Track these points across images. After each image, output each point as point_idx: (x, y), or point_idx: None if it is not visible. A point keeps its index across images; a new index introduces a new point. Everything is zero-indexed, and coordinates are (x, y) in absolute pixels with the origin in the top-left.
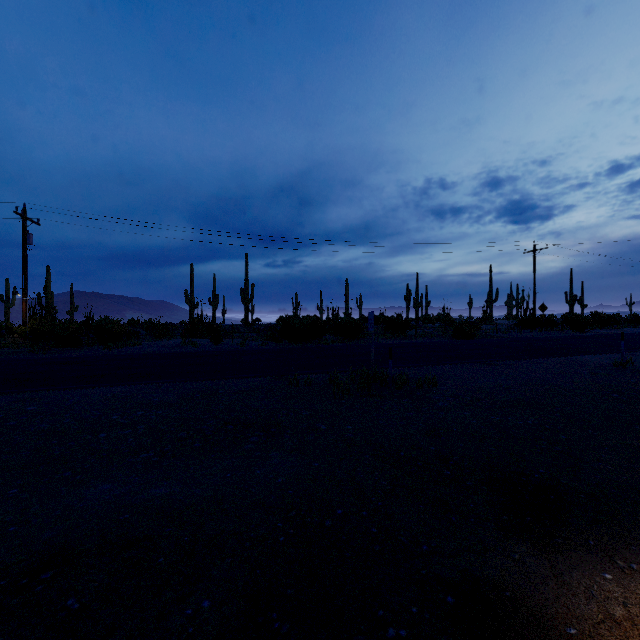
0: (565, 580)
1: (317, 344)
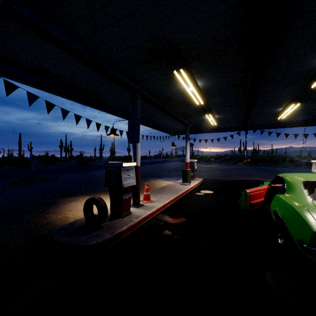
0: (65, 199)
1: None
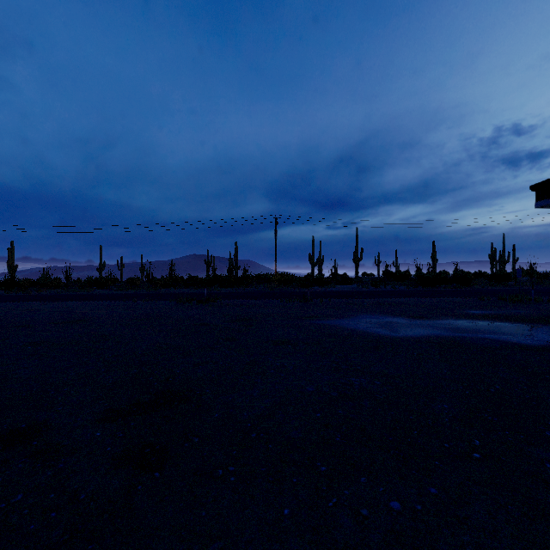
0: None
1: (444, 289)
